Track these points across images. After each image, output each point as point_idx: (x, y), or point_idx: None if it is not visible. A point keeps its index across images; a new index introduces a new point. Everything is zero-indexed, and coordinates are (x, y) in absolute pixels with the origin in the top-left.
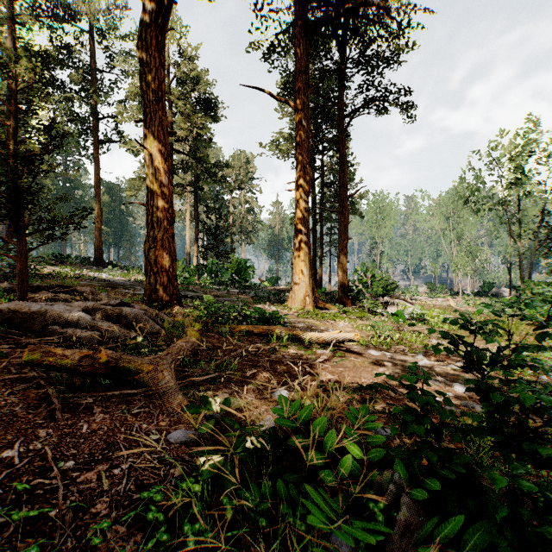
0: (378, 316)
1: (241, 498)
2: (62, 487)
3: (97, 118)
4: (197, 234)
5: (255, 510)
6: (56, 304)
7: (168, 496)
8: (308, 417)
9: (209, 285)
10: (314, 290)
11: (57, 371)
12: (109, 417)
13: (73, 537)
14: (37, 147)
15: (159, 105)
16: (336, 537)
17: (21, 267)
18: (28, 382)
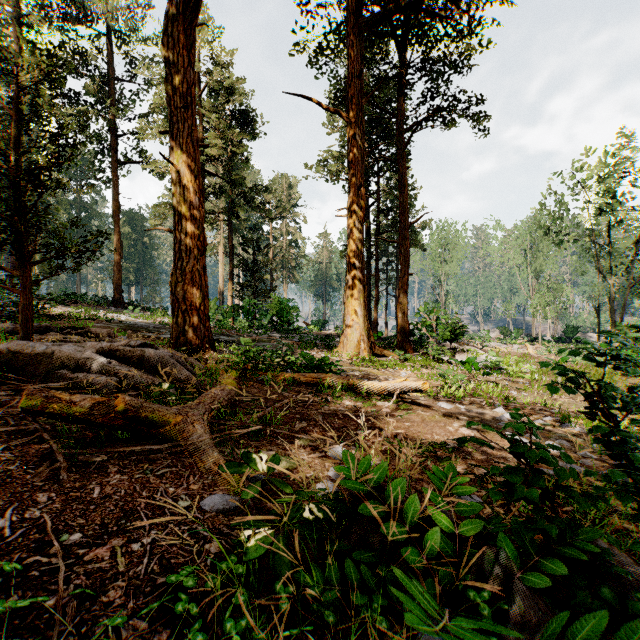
0: (445, 364)
1: (298, 582)
2: (64, 568)
3: (115, 135)
4: (232, 269)
5: (318, 599)
6: (65, 345)
7: (203, 580)
8: (381, 478)
9: (246, 329)
10: (369, 333)
11: (63, 421)
12: (128, 478)
13: (76, 636)
14: (43, 159)
15: (188, 113)
16: (428, 637)
17: (25, 303)
18: (28, 436)
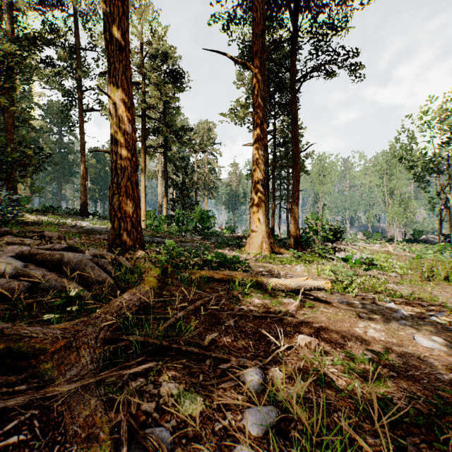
0: (329, 260)
1: None
2: None
3: (82, 91)
4: (167, 189)
5: None
6: None
7: None
8: None
9: (176, 233)
10: (270, 236)
11: None
12: None
13: None
14: None
15: (123, 56)
16: None
17: None
18: None
